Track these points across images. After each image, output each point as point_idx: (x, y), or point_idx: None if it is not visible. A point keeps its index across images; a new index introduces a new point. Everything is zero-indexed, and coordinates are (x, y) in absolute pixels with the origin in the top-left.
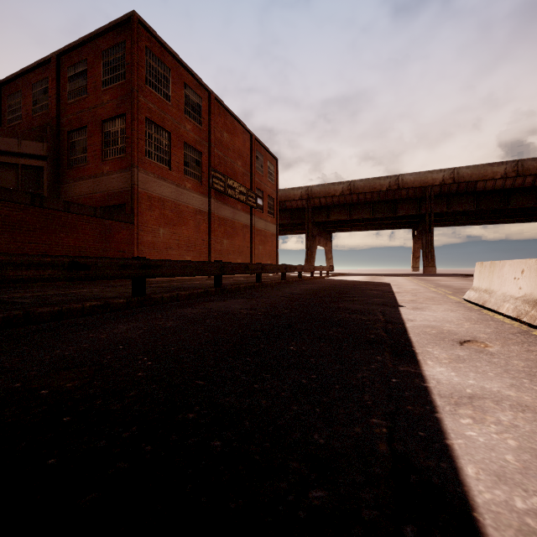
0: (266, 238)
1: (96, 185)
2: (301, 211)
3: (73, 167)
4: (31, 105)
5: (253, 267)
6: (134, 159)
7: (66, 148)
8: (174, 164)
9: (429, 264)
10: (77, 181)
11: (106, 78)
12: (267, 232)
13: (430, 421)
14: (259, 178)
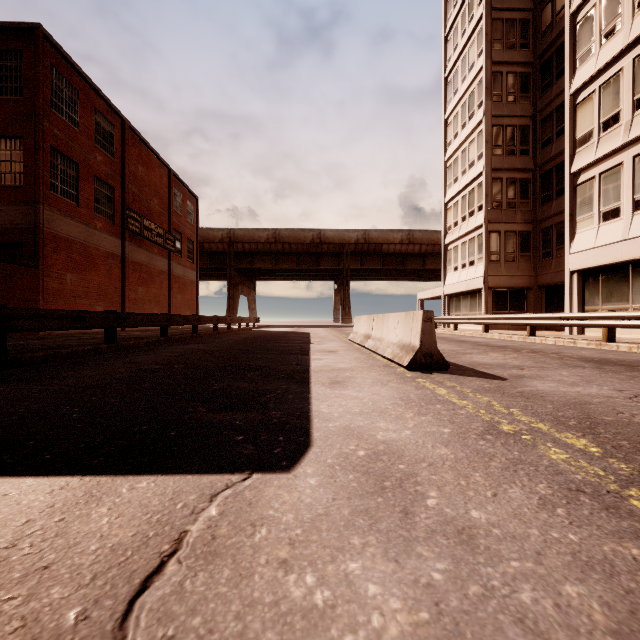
0: (185, 286)
1: None
2: (222, 255)
3: None
4: None
5: (192, 318)
6: (39, 194)
7: None
8: (84, 201)
9: (346, 316)
10: None
11: None
12: (186, 278)
13: (307, 361)
14: (178, 218)
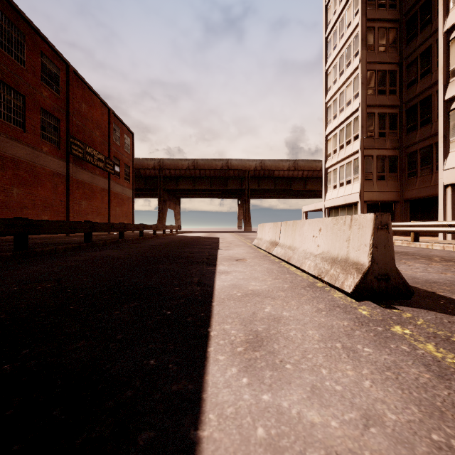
0: (123, 201)
1: None
2: (154, 178)
3: None
4: None
5: (118, 226)
6: None
7: None
8: (30, 127)
9: (247, 224)
10: None
11: None
12: (124, 195)
13: (212, 277)
14: (117, 148)
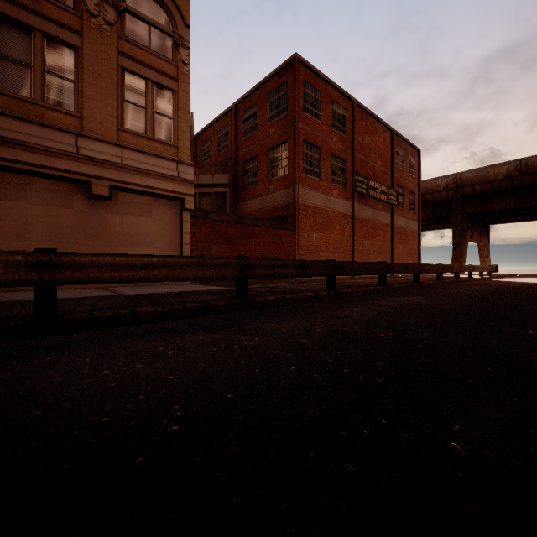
0: (407, 236)
1: (264, 202)
2: (446, 202)
3: (246, 189)
4: (216, 147)
5: (412, 267)
6: (296, 177)
7: (241, 176)
8: (324, 175)
9: None
10: (249, 200)
11: (271, 114)
12: (407, 229)
13: None
14: (399, 174)
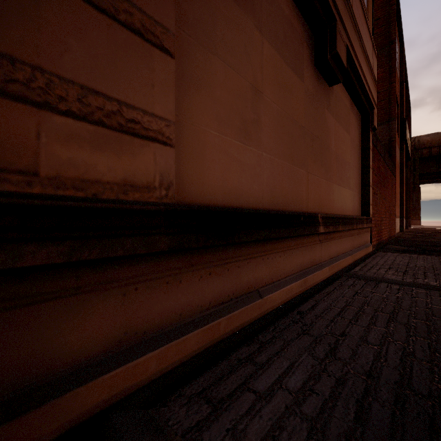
0: None
1: None
2: None
3: None
4: None
5: None
6: (394, 111)
7: None
8: None
9: None
10: None
11: None
12: None
13: None
14: None
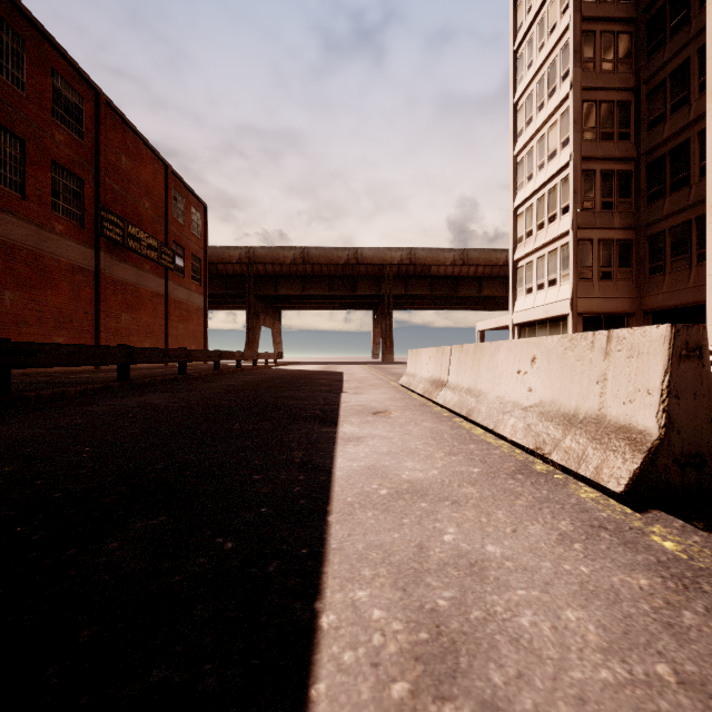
0: (189, 314)
1: None
2: (240, 278)
3: None
4: None
5: (175, 353)
6: None
7: None
8: (33, 192)
9: (388, 351)
10: None
11: None
12: (190, 304)
13: (329, 449)
14: (179, 228)
